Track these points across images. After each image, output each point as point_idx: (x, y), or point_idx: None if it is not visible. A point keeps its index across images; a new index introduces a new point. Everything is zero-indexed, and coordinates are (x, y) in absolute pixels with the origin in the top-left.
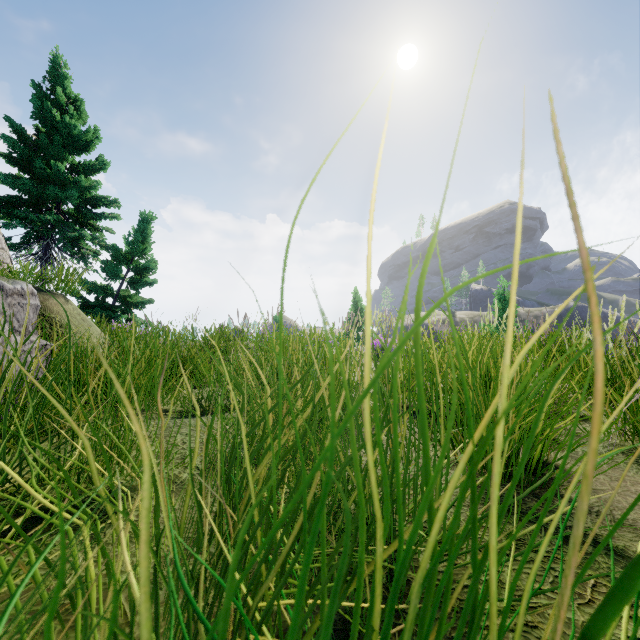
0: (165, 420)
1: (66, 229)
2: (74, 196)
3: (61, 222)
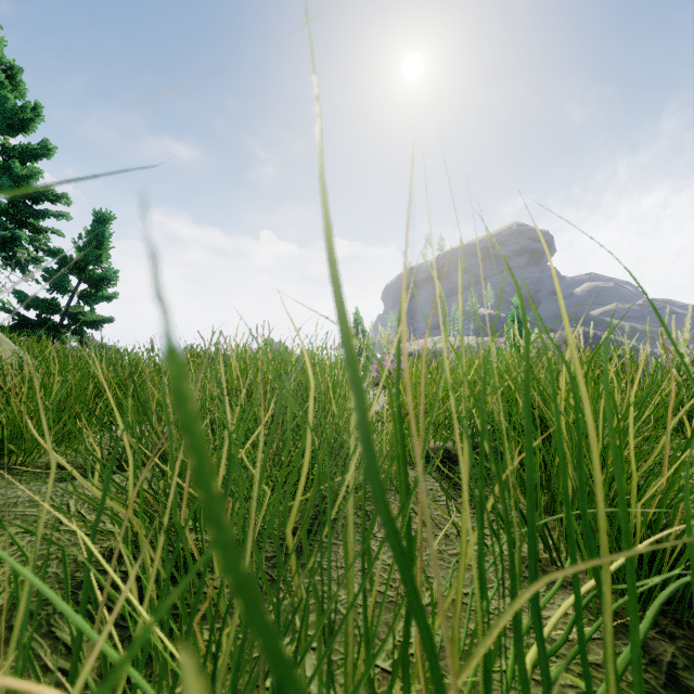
0: (28, 487)
1: None
2: (5, 186)
3: None
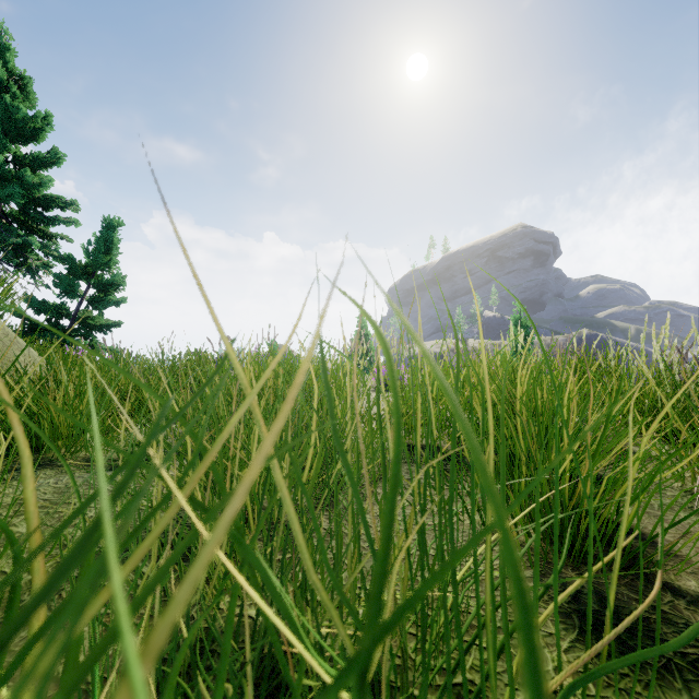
0: (78, 475)
1: (7, 234)
2: (17, 194)
3: (1, 226)
